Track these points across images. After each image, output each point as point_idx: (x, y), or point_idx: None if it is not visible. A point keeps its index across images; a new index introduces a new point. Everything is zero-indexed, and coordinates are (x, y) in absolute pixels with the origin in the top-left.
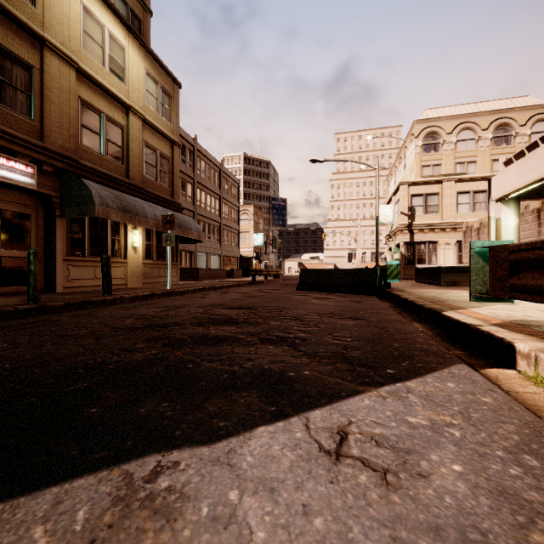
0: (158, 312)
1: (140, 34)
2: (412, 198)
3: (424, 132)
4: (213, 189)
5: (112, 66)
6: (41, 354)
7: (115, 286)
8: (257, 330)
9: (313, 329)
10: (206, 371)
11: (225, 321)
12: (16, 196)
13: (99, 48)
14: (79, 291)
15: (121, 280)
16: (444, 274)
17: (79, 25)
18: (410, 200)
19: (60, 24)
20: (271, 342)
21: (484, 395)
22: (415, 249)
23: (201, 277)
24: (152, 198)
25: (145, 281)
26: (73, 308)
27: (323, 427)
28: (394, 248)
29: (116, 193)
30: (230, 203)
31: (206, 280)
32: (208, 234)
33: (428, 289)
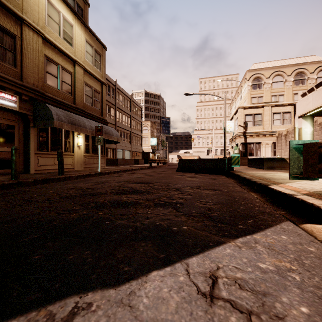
0: (91, 185)
1: (82, 17)
2: (246, 116)
3: (252, 77)
4: (126, 111)
5: (65, 36)
6: (11, 213)
7: (66, 169)
8: (152, 197)
9: (187, 196)
10: (118, 226)
11: (132, 191)
12: (6, 115)
13: (56, 25)
14: (44, 172)
15: (71, 166)
16: (265, 162)
17: (44, 11)
18: (244, 117)
19: (33, 10)
20: (161, 205)
21: (309, 245)
22: (247, 147)
23: (119, 164)
24: (89, 116)
25: (85, 166)
26: (39, 183)
27: (199, 271)
28: (235, 146)
29: (67, 113)
30: (137, 120)
31: (122, 165)
32: (123, 138)
33: (257, 171)
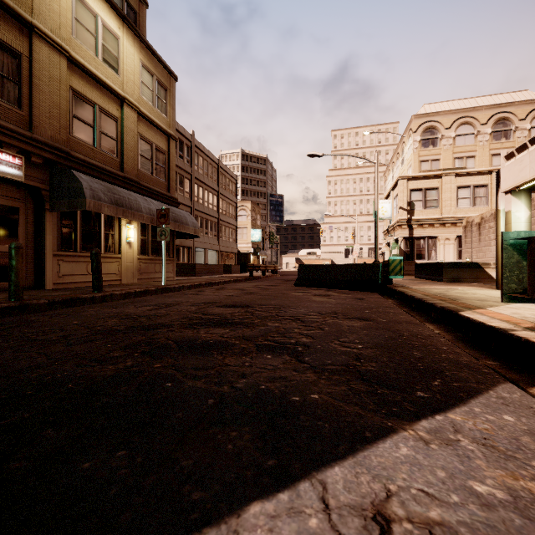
0: (147, 311)
1: (136, 26)
2: (411, 193)
3: (422, 127)
4: (211, 184)
5: (106, 56)
6: None
7: (108, 282)
8: (254, 333)
9: (316, 332)
10: (188, 393)
11: (218, 322)
12: (3, 189)
13: (91, 37)
14: (70, 287)
15: (115, 276)
16: (446, 270)
17: (70, 13)
18: (409, 194)
19: (50, 10)
20: (269, 349)
21: None
22: (414, 244)
23: (199, 273)
24: (147, 192)
25: (140, 277)
26: (58, 306)
27: (349, 503)
28: (393, 243)
29: (108, 186)
30: (228, 199)
31: (203, 275)
32: (206, 229)
33: (432, 285)
